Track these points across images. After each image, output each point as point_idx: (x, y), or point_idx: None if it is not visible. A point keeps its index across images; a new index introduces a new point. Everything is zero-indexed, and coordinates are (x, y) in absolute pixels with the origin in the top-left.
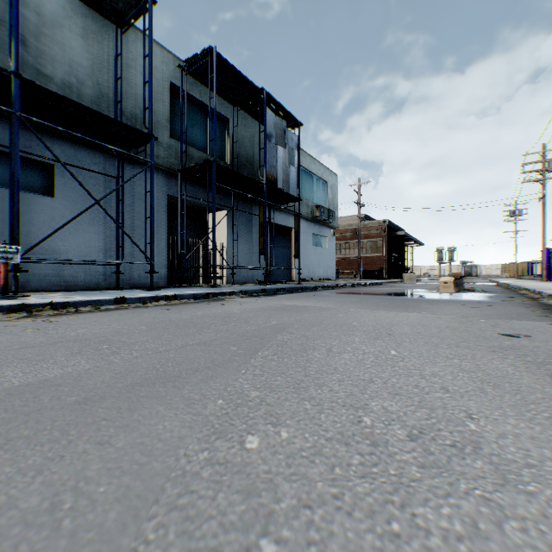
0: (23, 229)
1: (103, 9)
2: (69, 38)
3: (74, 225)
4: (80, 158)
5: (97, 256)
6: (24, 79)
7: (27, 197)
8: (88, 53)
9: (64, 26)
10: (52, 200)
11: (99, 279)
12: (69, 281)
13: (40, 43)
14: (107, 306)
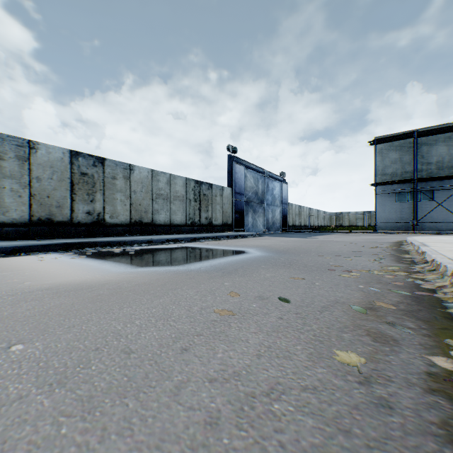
0: (422, 212)
1: (448, 132)
2: (437, 145)
3: (439, 209)
4: (442, 184)
5: (450, 219)
6: (417, 179)
7: (423, 203)
8: (445, 145)
9: (435, 143)
10: (431, 202)
11: (450, 228)
12: (437, 228)
13: (427, 154)
14: (433, 234)
